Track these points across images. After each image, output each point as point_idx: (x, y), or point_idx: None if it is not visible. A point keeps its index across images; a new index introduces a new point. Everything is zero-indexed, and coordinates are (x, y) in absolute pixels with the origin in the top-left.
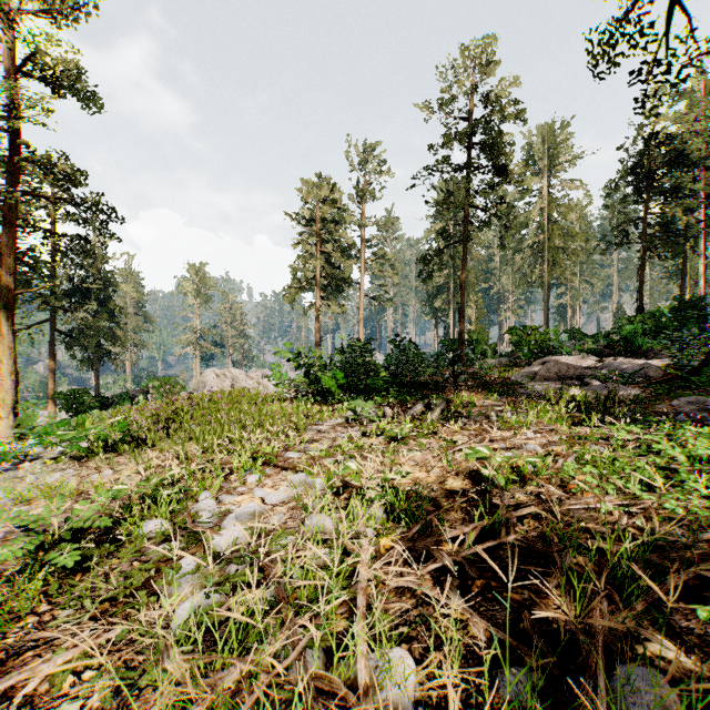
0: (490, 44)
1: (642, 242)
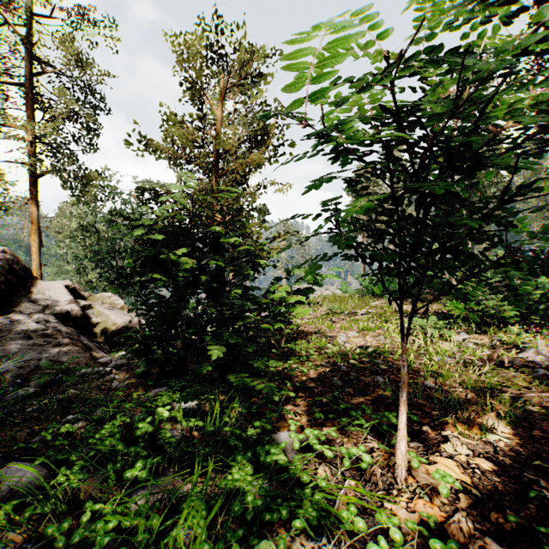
0: None
1: None
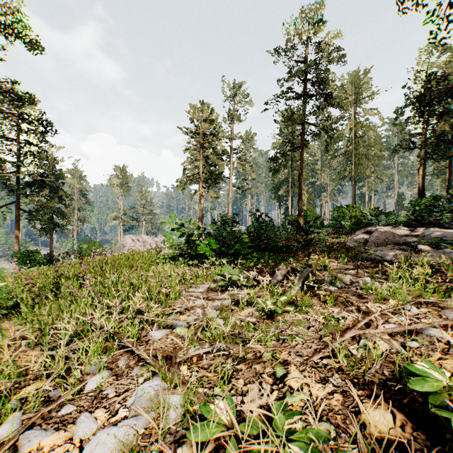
0: (321, 8)
1: (425, 148)
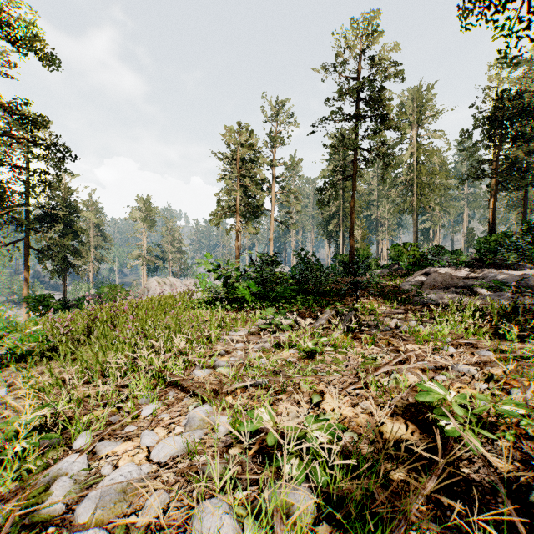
0: (375, 17)
1: (495, 177)
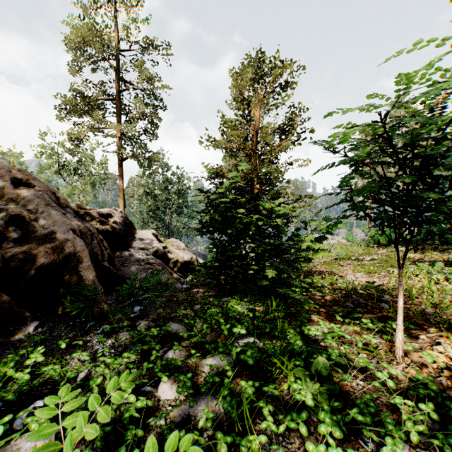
0: None
1: None
